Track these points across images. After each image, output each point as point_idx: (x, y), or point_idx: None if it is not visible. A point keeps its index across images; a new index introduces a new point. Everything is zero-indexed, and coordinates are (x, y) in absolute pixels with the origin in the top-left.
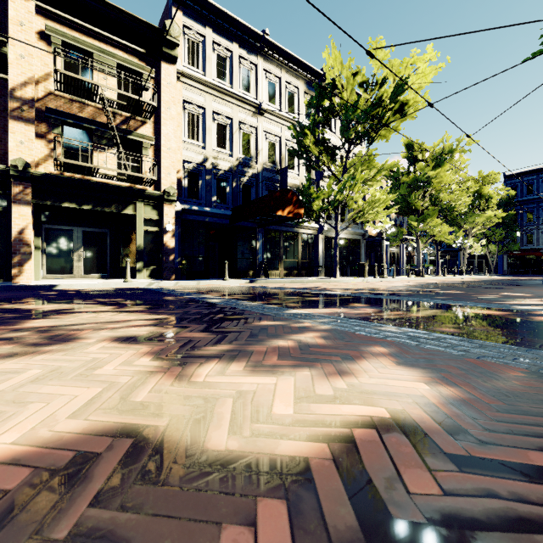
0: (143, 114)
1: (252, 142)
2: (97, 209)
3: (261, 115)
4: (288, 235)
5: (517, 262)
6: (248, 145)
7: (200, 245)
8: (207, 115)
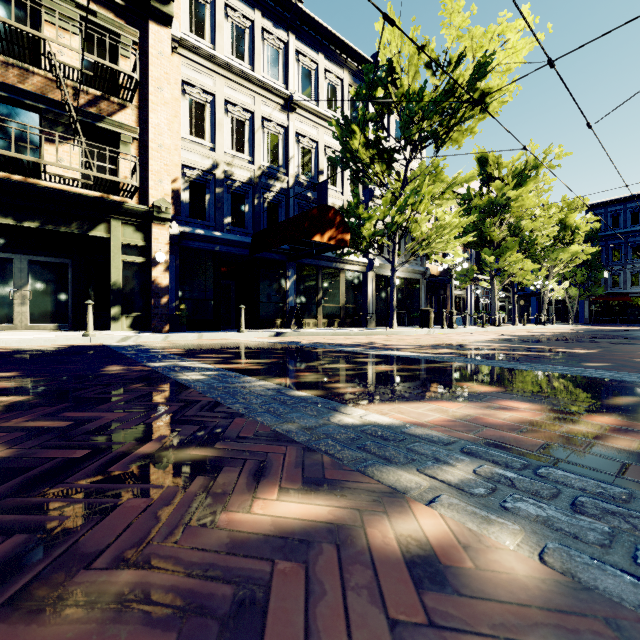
0: (122, 95)
1: (280, 147)
2: (47, 228)
3: (293, 111)
4: (329, 272)
5: (600, 309)
6: (274, 150)
7: (207, 284)
8: (217, 105)
